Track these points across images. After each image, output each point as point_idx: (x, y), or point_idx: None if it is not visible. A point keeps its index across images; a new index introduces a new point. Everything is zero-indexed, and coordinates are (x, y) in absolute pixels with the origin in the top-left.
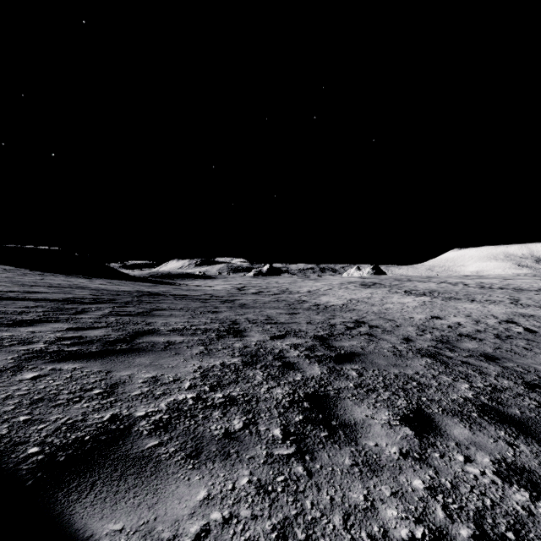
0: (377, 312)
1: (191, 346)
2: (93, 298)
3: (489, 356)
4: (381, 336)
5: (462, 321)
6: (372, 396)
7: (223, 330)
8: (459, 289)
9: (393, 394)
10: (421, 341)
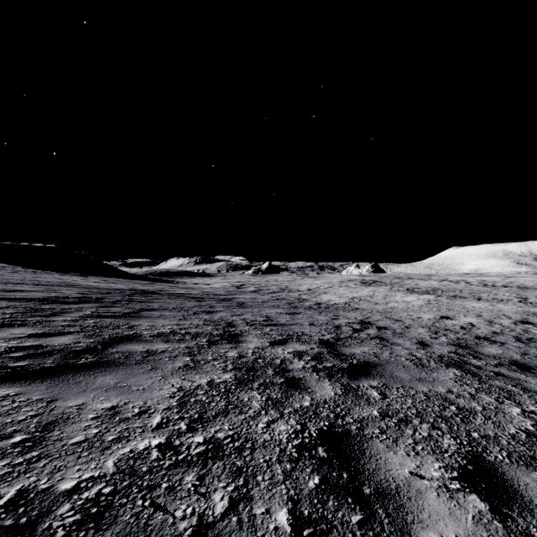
0: (382, 311)
1: (175, 356)
2: (78, 297)
3: (521, 364)
4: (393, 340)
5: (475, 322)
6: (407, 433)
7: (216, 334)
8: (462, 287)
9: (433, 427)
10: (438, 345)
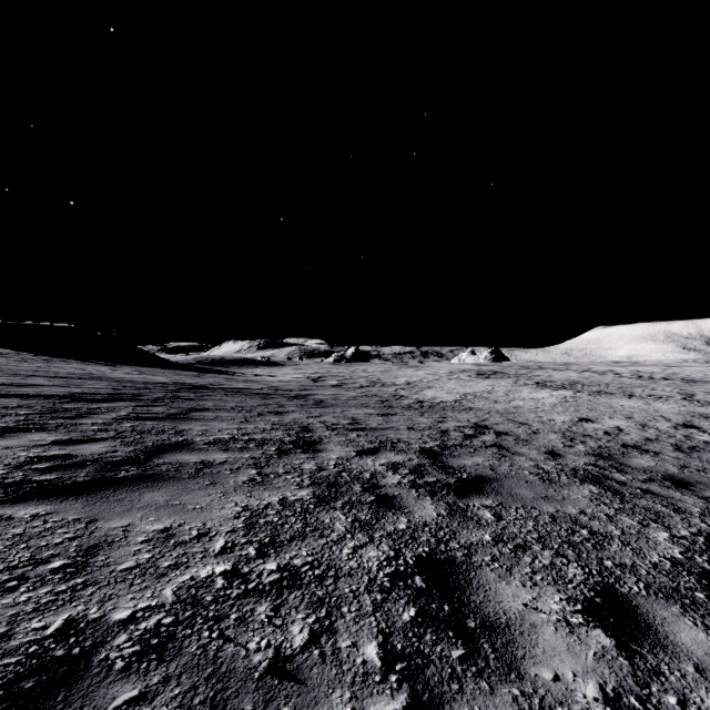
0: (503, 412)
1: (237, 468)
2: (109, 394)
3: (677, 479)
4: (515, 449)
5: (623, 425)
6: (524, 561)
7: (288, 440)
8: (609, 380)
9: (557, 554)
10: (573, 455)
